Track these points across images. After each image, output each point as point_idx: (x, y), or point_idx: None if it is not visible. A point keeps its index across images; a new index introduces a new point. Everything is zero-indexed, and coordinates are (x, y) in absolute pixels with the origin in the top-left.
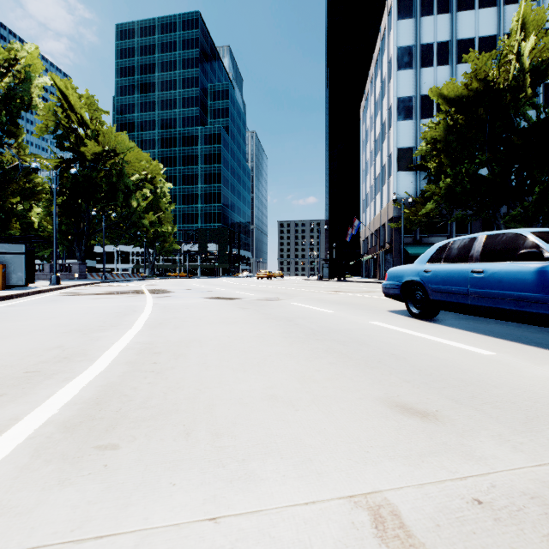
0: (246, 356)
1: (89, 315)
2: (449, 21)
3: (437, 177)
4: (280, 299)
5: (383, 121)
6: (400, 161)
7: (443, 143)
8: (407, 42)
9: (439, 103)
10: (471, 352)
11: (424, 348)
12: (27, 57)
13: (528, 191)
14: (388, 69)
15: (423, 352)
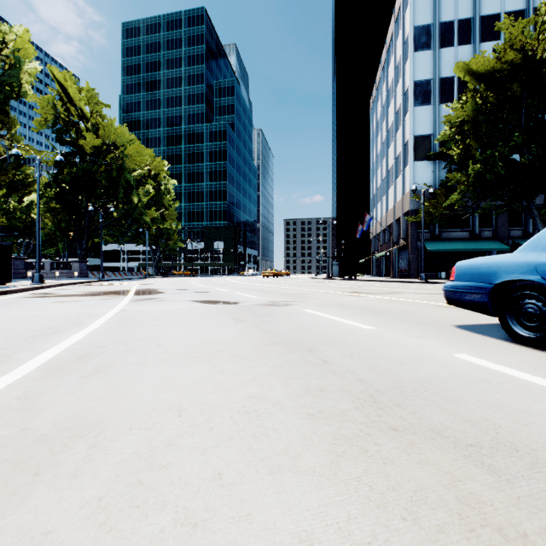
0: None
1: None
2: None
3: (460, 165)
4: (288, 304)
5: (396, 109)
6: (416, 150)
7: (471, 125)
8: (424, 21)
9: (460, 86)
10: None
11: None
12: (16, 40)
13: None
14: (403, 51)
15: None
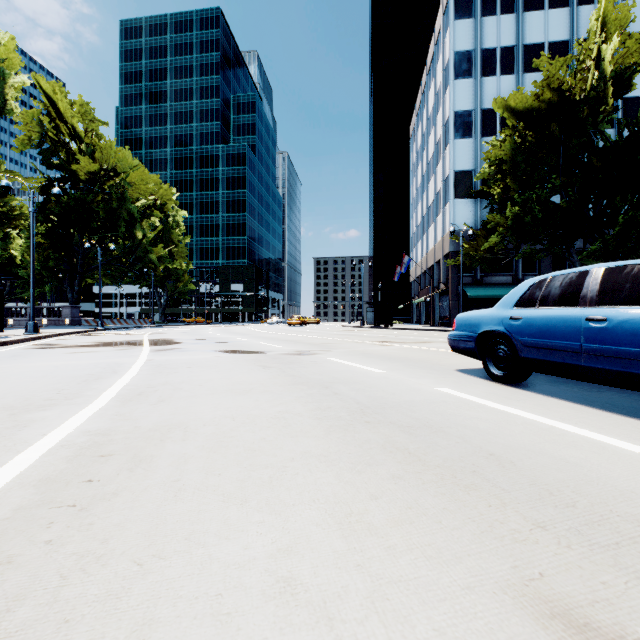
0: (253, 461)
1: (46, 379)
2: (514, 22)
3: (502, 205)
4: (314, 353)
5: (437, 139)
6: (457, 187)
7: (510, 164)
8: (465, 46)
9: (503, 119)
10: (609, 446)
11: (534, 440)
12: None
13: (609, 222)
14: (443, 77)
15: (536, 447)
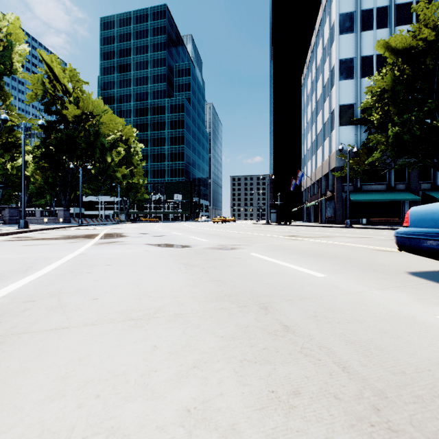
0: None
1: None
2: None
3: (379, 129)
4: (236, 248)
5: (324, 83)
6: (341, 117)
7: (390, 93)
8: (348, 9)
9: (378, 63)
10: None
11: None
12: (9, 26)
13: None
14: (330, 35)
15: None
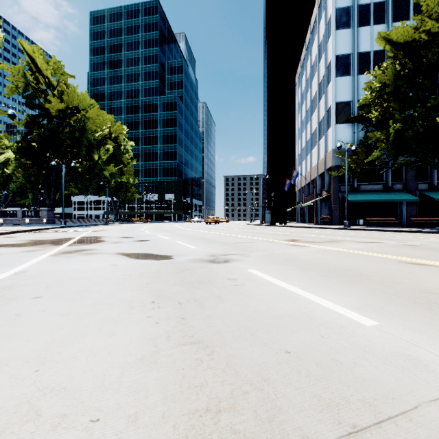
0: None
1: None
2: None
3: (377, 126)
4: (230, 259)
5: (319, 80)
6: (338, 114)
7: (391, 88)
8: (344, 3)
9: (375, 59)
10: None
11: None
12: None
13: None
14: (325, 30)
15: None
